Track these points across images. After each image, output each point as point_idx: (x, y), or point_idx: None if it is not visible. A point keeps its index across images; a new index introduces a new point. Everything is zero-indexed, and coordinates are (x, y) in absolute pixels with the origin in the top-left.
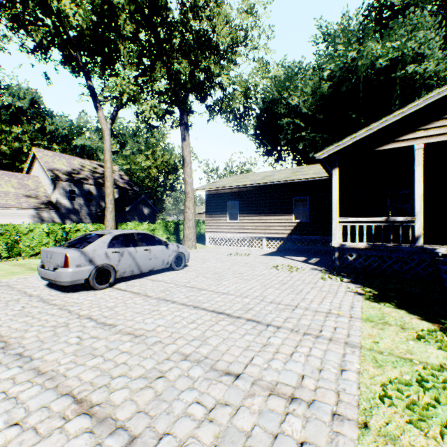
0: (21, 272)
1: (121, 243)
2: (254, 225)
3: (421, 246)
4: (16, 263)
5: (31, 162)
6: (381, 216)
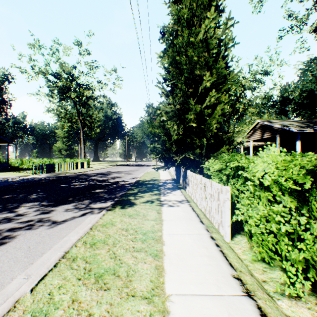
0: None
1: None
2: None
3: None
4: None
5: None
6: None
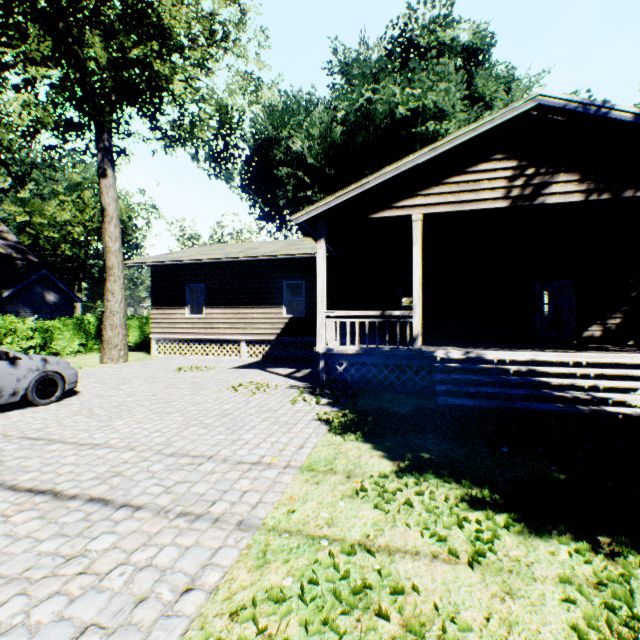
0: None
1: None
2: (229, 322)
3: (420, 349)
4: None
5: None
6: (392, 309)
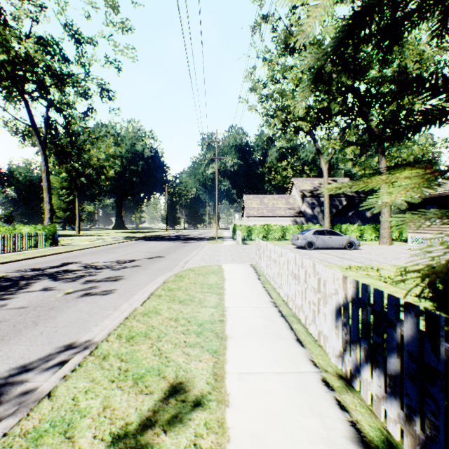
0: (286, 244)
1: (317, 233)
2: None
3: None
4: (284, 242)
5: (291, 187)
6: None
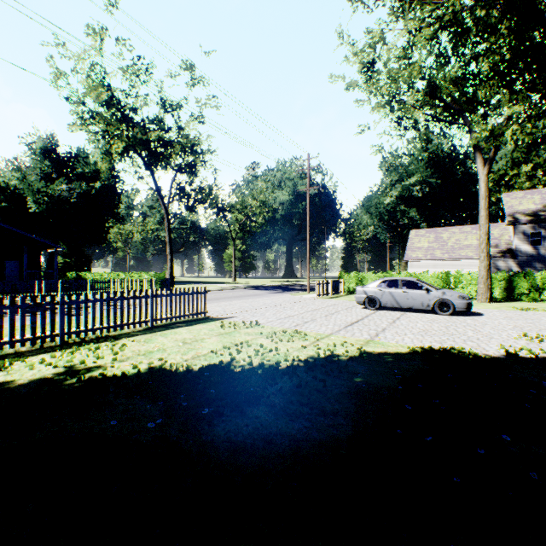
0: None
1: (386, 285)
2: None
3: None
4: None
5: (503, 209)
6: None
